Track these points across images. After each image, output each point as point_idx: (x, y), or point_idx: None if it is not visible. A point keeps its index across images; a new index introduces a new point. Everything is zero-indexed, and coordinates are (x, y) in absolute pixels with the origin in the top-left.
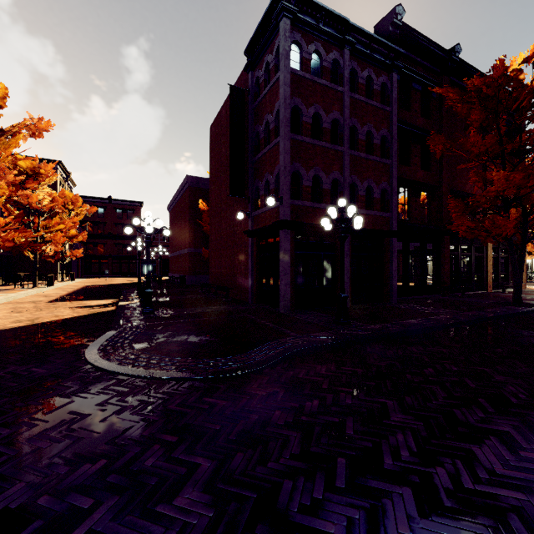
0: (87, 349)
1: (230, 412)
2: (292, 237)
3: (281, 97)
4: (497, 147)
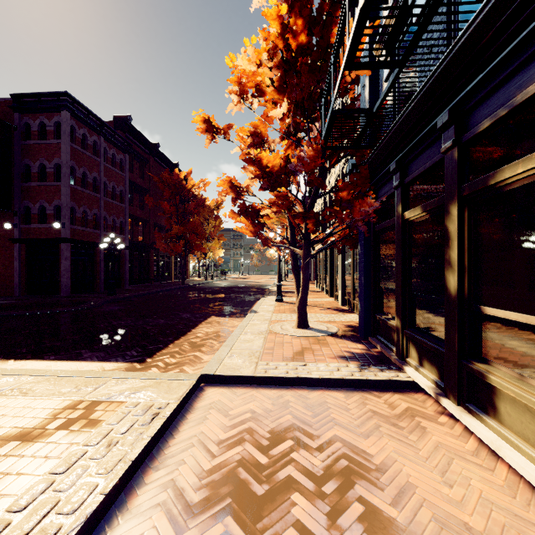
0: None
1: (108, 310)
2: (70, 248)
3: (64, 159)
4: (175, 212)
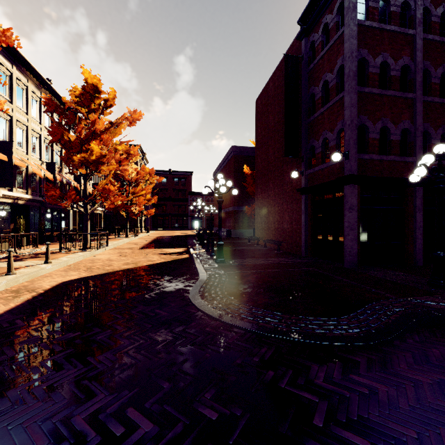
0: (190, 294)
1: (407, 407)
2: (358, 192)
3: (347, 51)
4: None
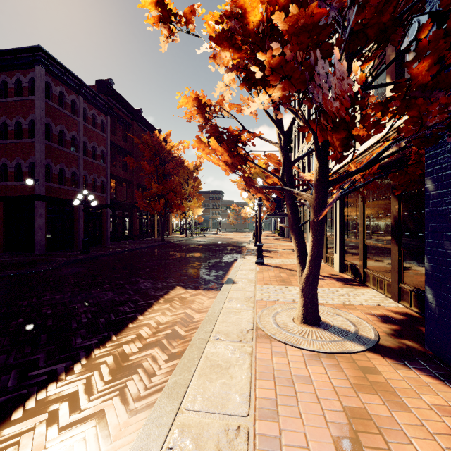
0: None
1: (63, 273)
2: (45, 205)
3: (37, 115)
4: (155, 172)
